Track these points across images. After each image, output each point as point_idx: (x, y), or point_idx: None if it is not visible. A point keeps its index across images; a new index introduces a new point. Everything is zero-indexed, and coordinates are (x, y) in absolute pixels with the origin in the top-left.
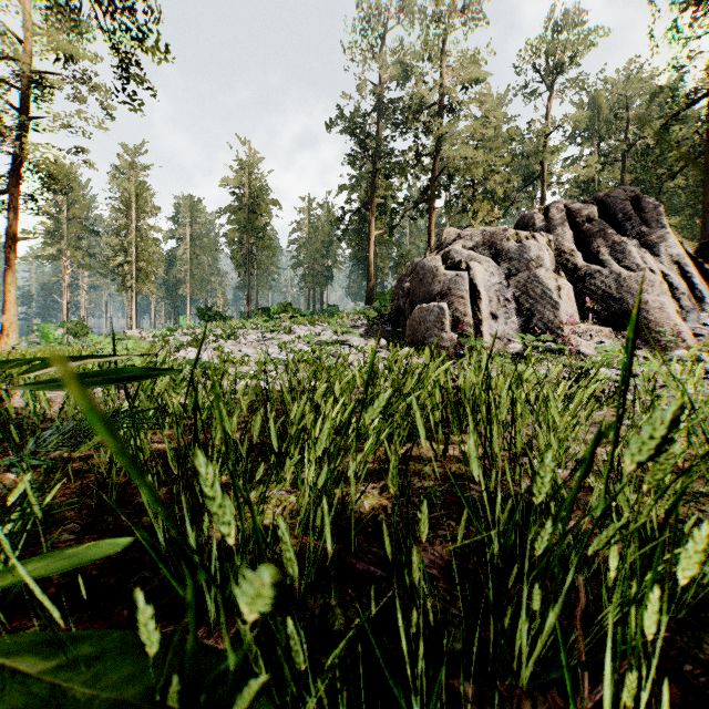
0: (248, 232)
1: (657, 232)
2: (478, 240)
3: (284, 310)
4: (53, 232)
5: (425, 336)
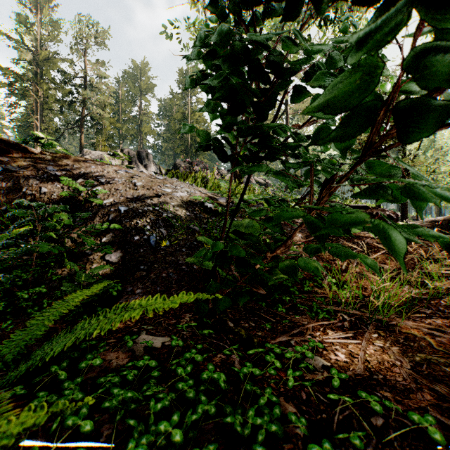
0: None
1: (150, 164)
2: (96, 156)
3: None
4: None
5: None
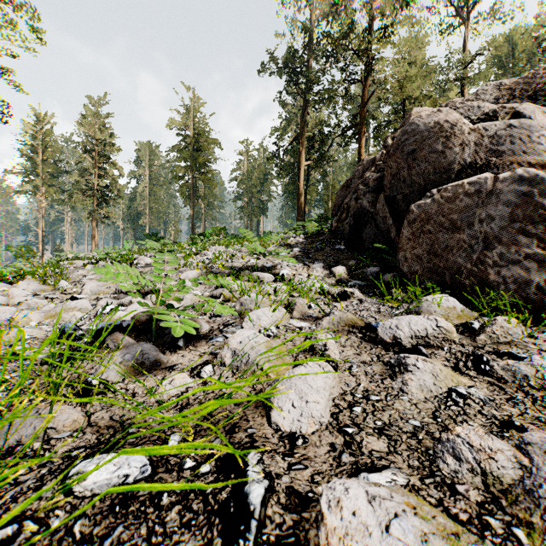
0: (192, 168)
1: None
2: (497, 94)
3: (217, 234)
4: (31, 171)
5: (487, 258)
